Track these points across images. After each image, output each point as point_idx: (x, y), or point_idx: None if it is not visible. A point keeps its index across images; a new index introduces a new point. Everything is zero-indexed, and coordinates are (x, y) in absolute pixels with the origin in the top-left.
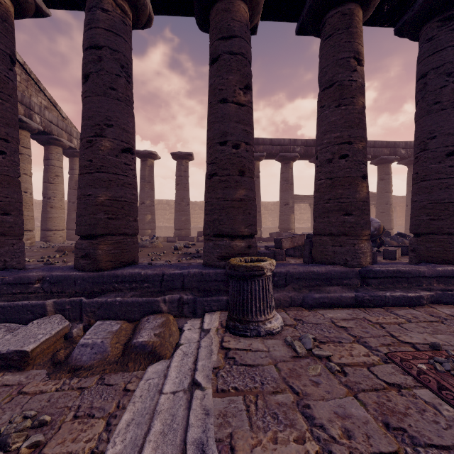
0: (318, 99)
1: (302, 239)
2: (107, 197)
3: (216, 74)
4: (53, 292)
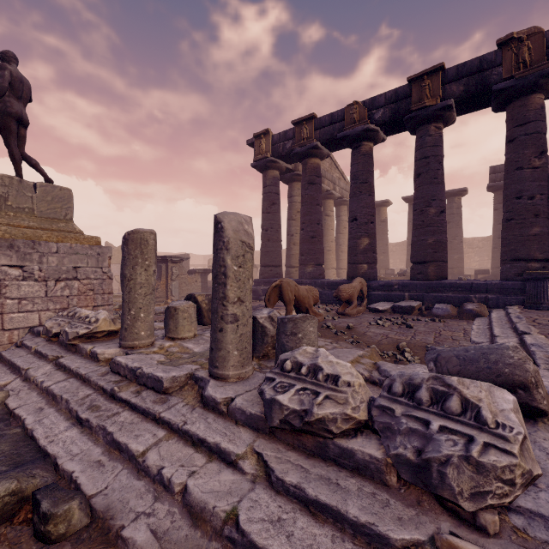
0: None
1: None
2: (433, 240)
3: (513, 151)
4: (403, 291)
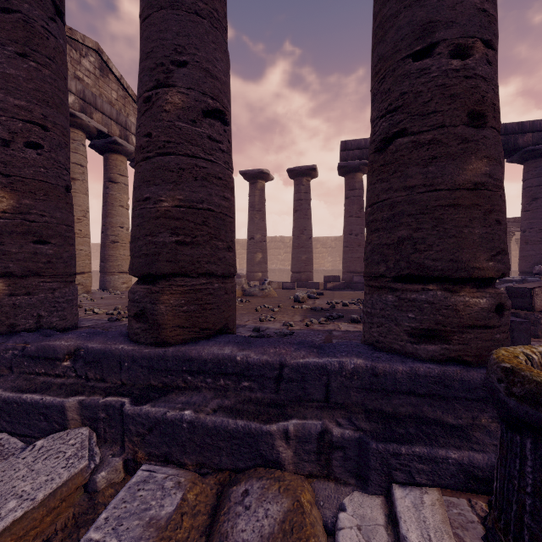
0: None
1: None
2: (175, 201)
3: None
4: (89, 378)
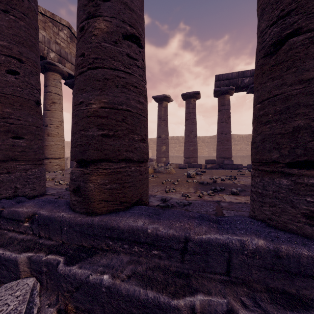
0: None
1: None
2: (101, 104)
3: None
4: (41, 236)
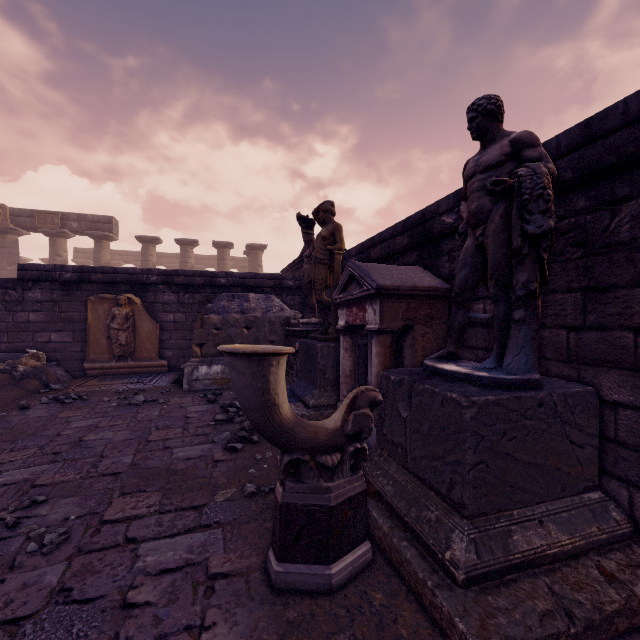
0: None
1: None
2: None
3: None
4: None
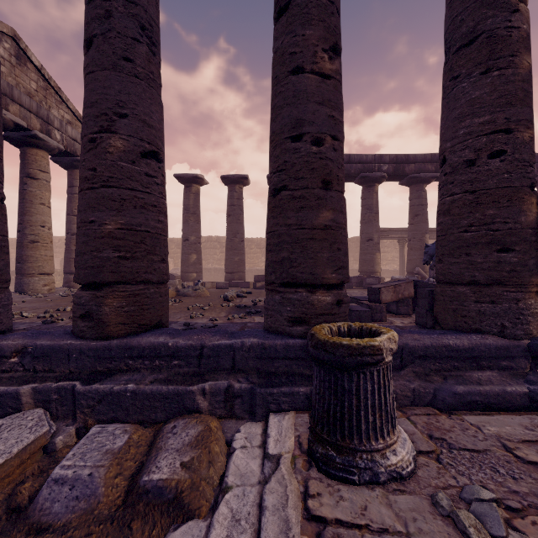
0: (445, 68)
1: (409, 288)
2: (118, 225)
3: (286, 31)
4: (37, 371)
